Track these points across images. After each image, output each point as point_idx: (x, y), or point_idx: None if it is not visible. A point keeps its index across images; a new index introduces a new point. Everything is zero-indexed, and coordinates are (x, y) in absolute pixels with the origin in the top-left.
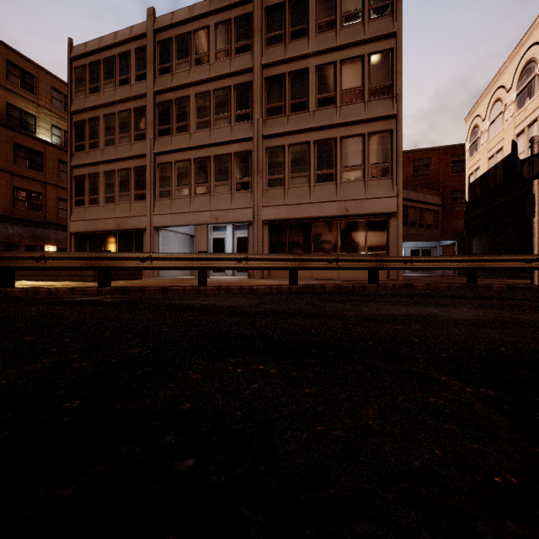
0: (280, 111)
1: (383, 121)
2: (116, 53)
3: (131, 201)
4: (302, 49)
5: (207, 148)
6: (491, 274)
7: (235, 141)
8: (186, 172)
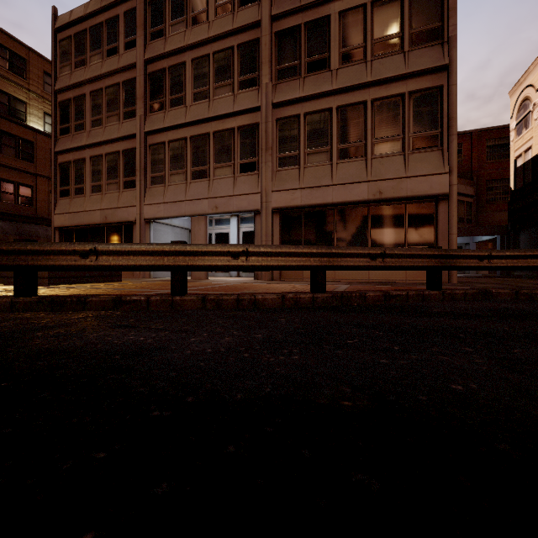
0: (294, 72)
1: (429, 76)
2: (103, 19)
3: (120, 190)
4: None
5: (206, 123)
6: None
7: (239, 113)
8: (181, 153)
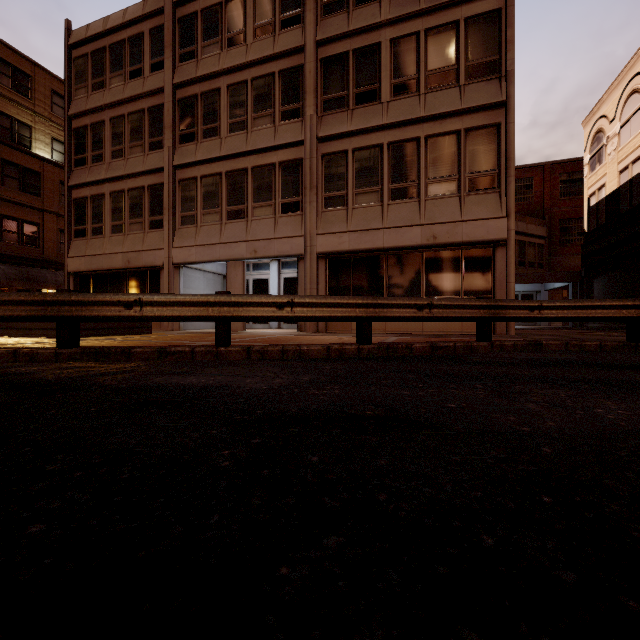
0: (342, 104)
1: (487, 112)
2: (126, 36)
3: (145, 230)
4: (372, 16)
5: (243, 157)
6: (623, 326)
7: (280, 147)
8: (215, 190)
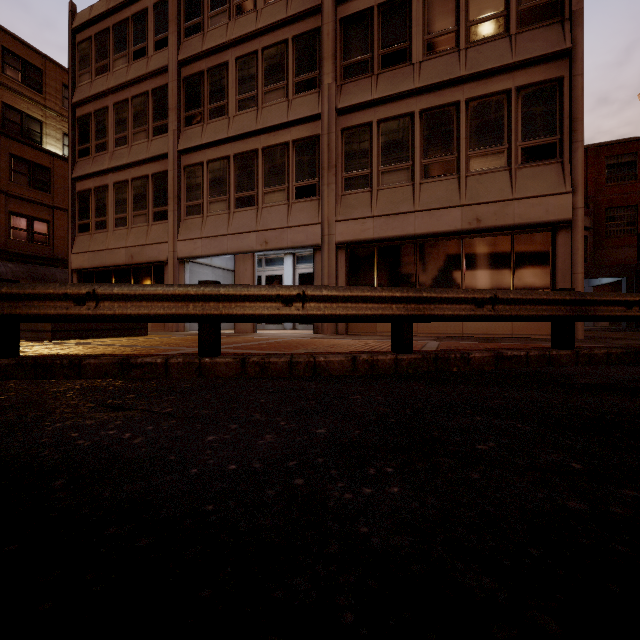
0: (365, 69)
1: (545, 65)
2: (129, 14)
3: (149, 223)
4: None
5: (253, 138)
6: None
7: (294, 123)
8: (223, 175)
